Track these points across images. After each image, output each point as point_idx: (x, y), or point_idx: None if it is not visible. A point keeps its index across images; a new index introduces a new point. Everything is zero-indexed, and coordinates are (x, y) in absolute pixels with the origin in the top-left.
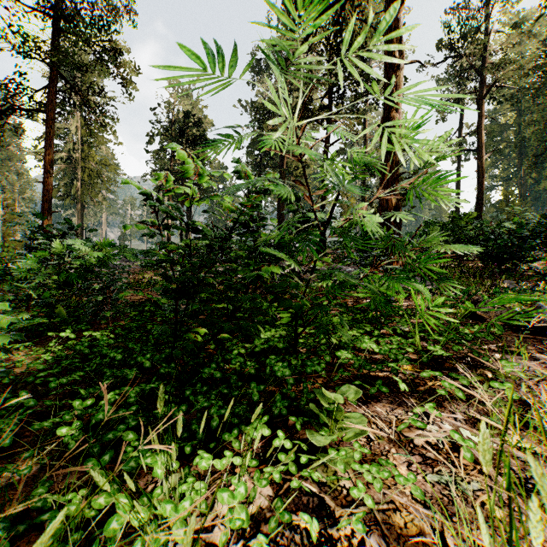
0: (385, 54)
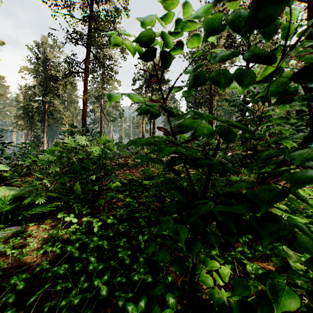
0: None
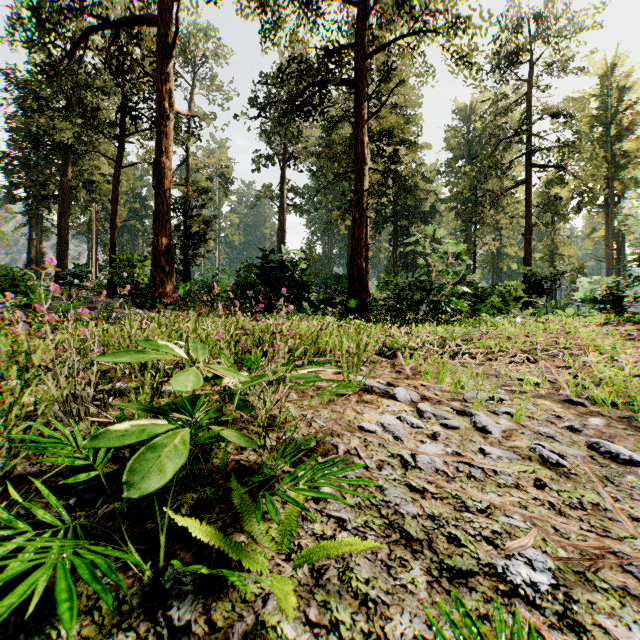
0: (157, 100)
